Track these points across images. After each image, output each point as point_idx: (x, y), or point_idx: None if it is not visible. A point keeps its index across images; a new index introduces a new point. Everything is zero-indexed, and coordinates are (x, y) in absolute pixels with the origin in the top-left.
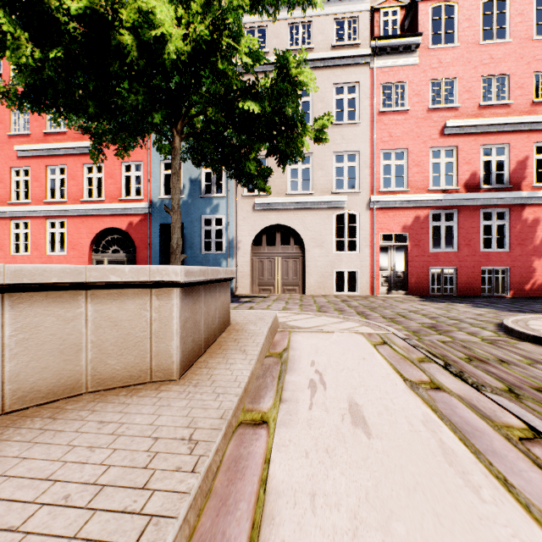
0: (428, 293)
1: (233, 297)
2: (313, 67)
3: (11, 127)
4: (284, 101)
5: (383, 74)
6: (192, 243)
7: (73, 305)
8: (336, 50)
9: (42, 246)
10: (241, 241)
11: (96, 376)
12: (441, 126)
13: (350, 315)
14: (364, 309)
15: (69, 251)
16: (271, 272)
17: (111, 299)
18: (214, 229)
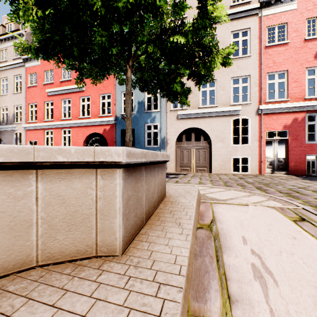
0: (304, 173)
1: None
2: (217, 22)
3: (44, 80)
4: (202, 36)
5: (268, 19)
6: (139, 141)
7: (23, 183)
8: (233, 8)
9: (59, 144)
10: (169, 139)
11: (46, 250)
12: (315, 51)
13: (251, 189)
14: (260, 185)
15: None
16: (188, 158)
17: (59, 178)
18: (152, 131)
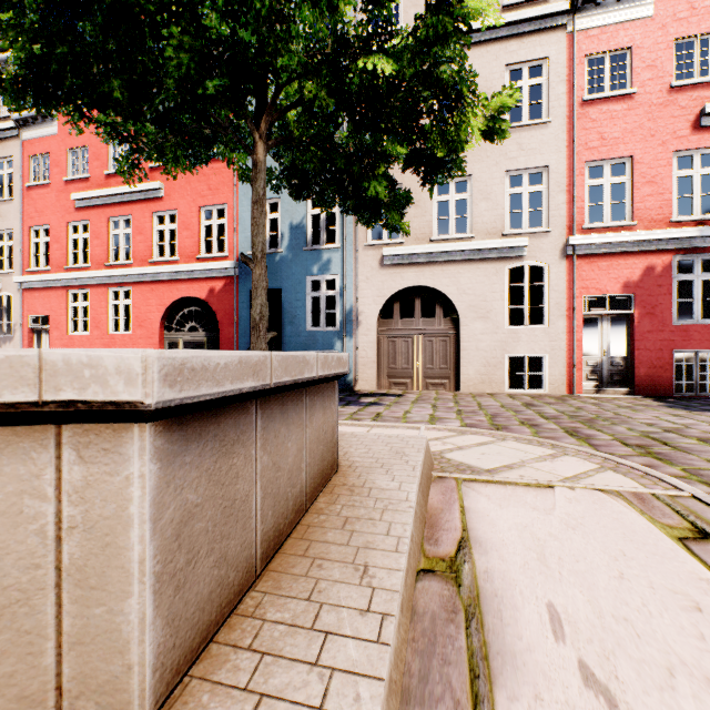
0: (669, 393)
1: (350, 395)
2: (473, 43)
3: (68, 170)
4: (437, 61)
5: (589, 39)
6: (293, 316)
7: None
8: (510, 12)
9: (104, 324)
10: (363, 312)
11: None
12: (695, 114)
13: (554, 436)
14: (574, 423)
15: (136, 330)
16: (407, 357)
17: None
18: (324, 295)
